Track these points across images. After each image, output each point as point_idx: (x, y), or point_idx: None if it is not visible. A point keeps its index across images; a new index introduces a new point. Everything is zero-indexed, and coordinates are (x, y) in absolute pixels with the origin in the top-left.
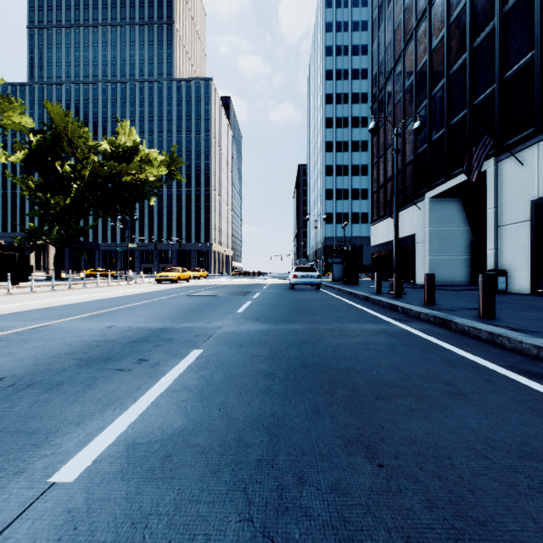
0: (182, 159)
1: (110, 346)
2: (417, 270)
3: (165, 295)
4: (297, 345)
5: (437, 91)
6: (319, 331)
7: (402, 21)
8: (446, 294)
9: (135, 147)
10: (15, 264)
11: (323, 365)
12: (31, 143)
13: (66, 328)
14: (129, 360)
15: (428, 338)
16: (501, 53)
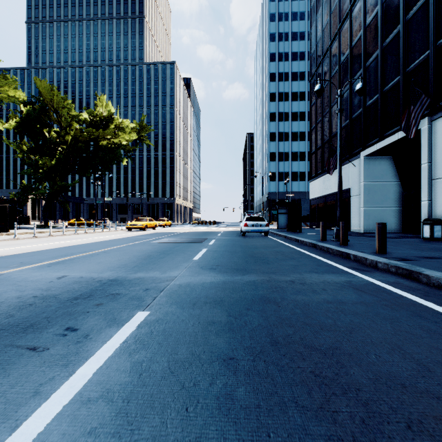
0: (150, 126)
1: (45, 305)
2: (352, 219)
3: (130, 242)
4: (258, 305)
5: (371, 61)
6: (279, 284)
7: (338, 4)
8: (387, 242)
9: (110, 116)
10: (6, 214)
11: (298, 341)
12: (23, 113)
13: (15, 279)
14: (54, 329)
15: (404, 294)
16: (434, 21)
